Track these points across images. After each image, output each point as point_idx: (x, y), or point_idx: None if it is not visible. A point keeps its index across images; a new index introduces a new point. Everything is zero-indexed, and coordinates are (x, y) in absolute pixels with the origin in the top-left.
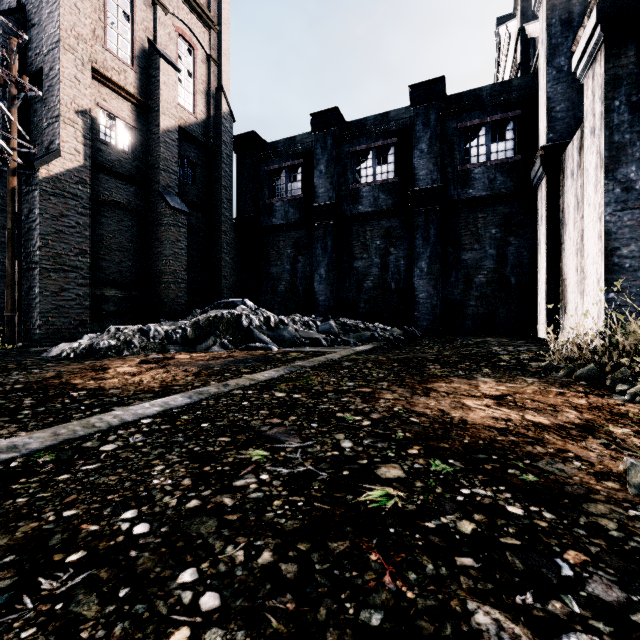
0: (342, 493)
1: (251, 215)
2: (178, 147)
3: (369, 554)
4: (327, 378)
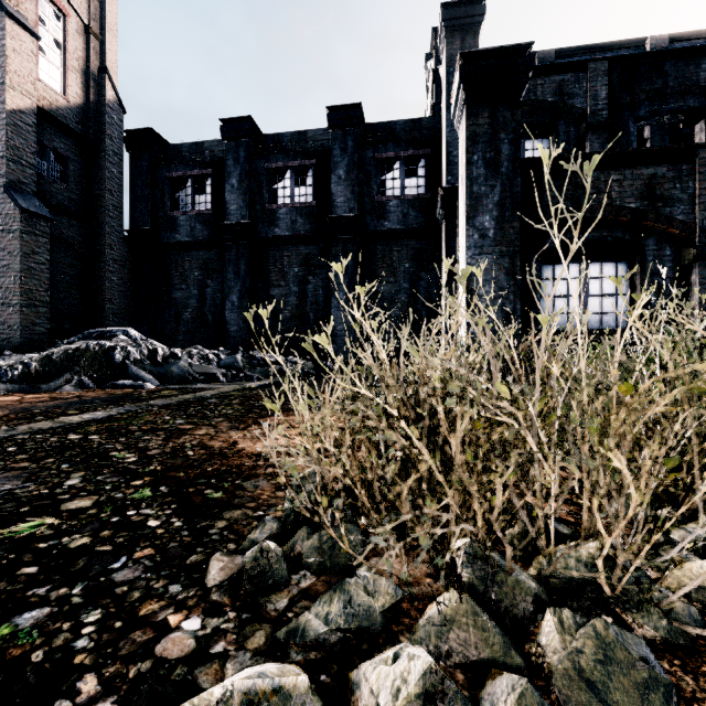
0: None
1: (148, 228)
2: (39, 134)
3: None
4: (162, 417)
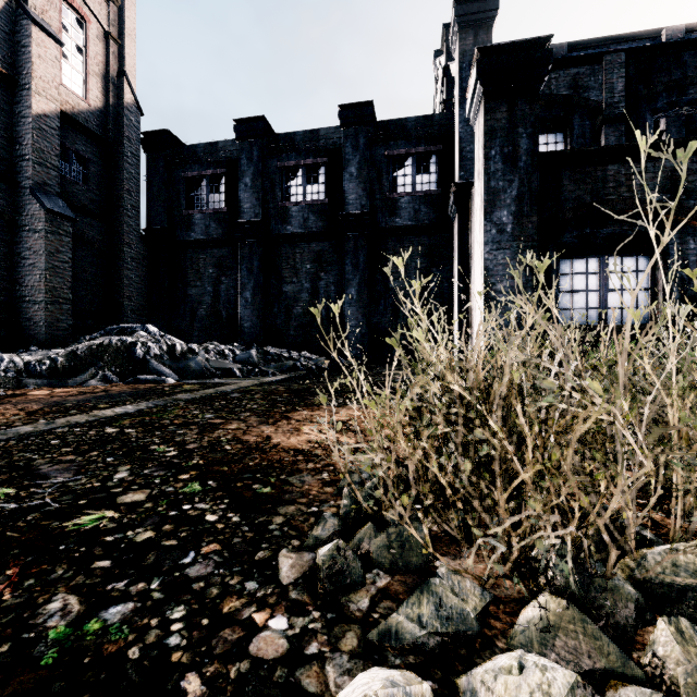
0: (52, 521)
1: (164, 227)
2: (62, 137)
3: (8, 570)
4: (191, 411)
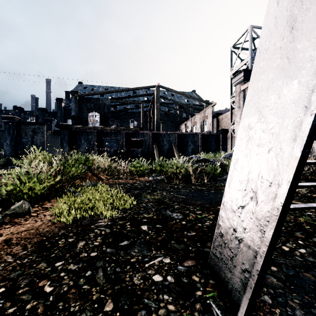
0: None
1: None
2: None
3: None
4: None
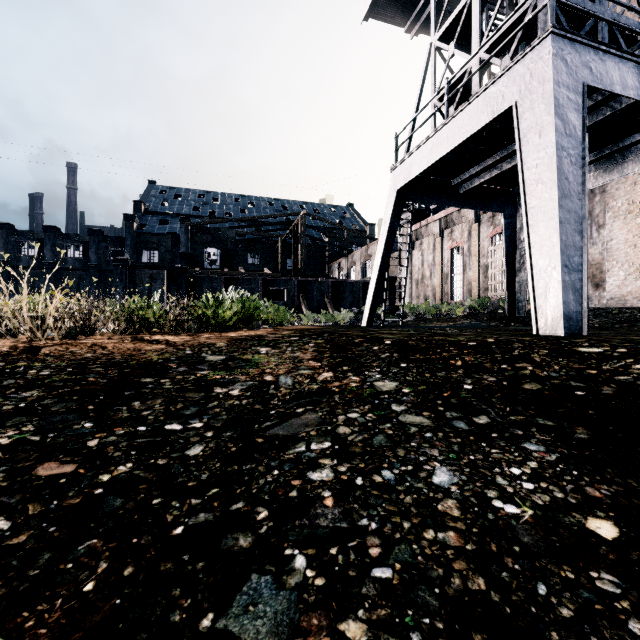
0: None
1: (7, 260)
2: None
3: None
4: None
